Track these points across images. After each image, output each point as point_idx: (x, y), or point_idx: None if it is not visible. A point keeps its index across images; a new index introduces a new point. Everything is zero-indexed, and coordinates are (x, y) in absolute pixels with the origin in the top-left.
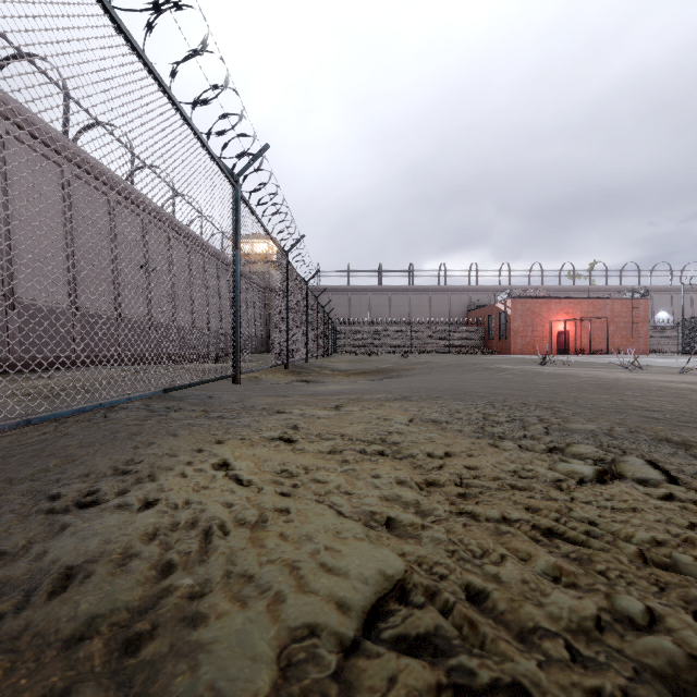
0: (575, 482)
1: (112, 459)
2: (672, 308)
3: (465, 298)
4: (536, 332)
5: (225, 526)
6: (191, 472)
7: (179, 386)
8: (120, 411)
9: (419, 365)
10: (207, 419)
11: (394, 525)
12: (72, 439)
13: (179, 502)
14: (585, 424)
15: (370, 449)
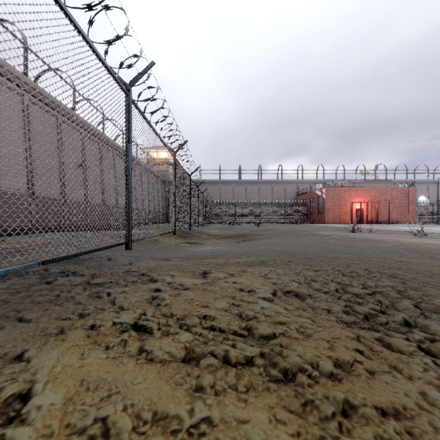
0: None
1: None
2: (428, 194)
3: (295, 188)
4: (341, 209)
5: None
6: None
7: (62, 256)
8: (11, 278)
9: (266, 231)
10: (81, 290)
11: None
12: None
13: None
14: None
15: (235, 354)
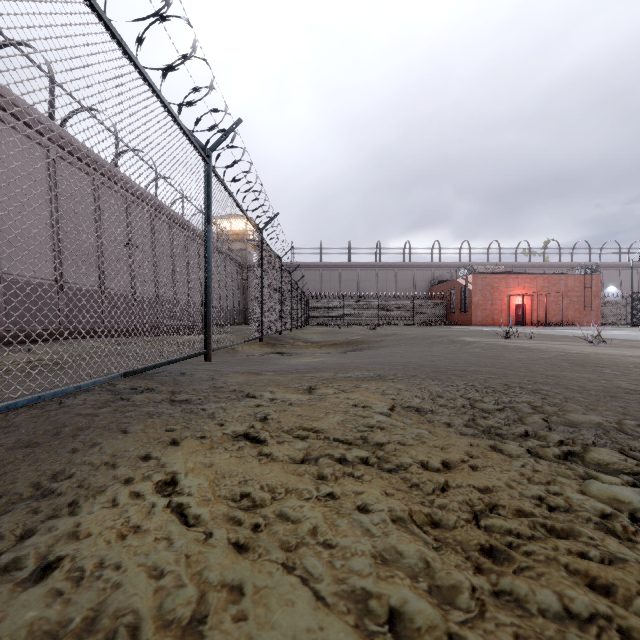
0: (629, 521)
1: (38, 470)
2: (620, 283)
3: (428, 274)
4: (495, 306)
5: (141, 630)
6: (124, 498)
7: (142, 368)
8: (80, 394)
9: (387, 337)
10: (170, 406)
11: (403, 628)
12: (12, 434)
13: (88, 567)
14: (586, 414)
15: (351, 455)
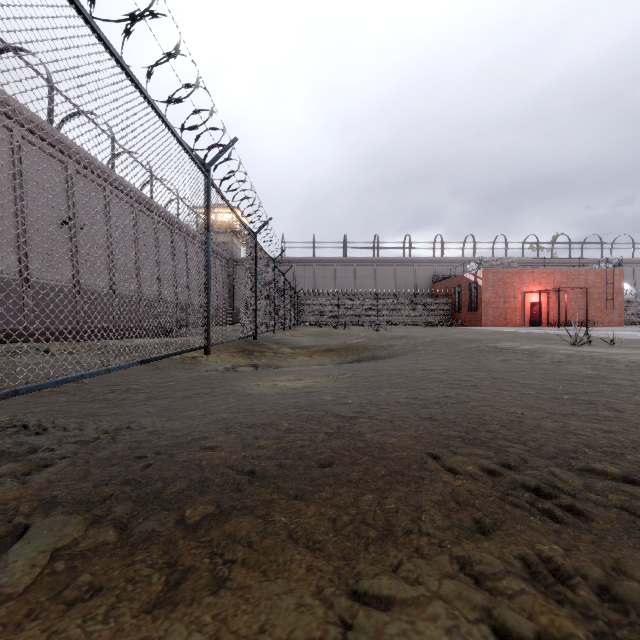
0: None
1: None
2: (634, 280)
3: (430, 270)
4: (508, 303)
5: None
6: None
7: None
8: None
9: (396, 340)
10: None
11: None
12: None
13: None
14: None
15: None
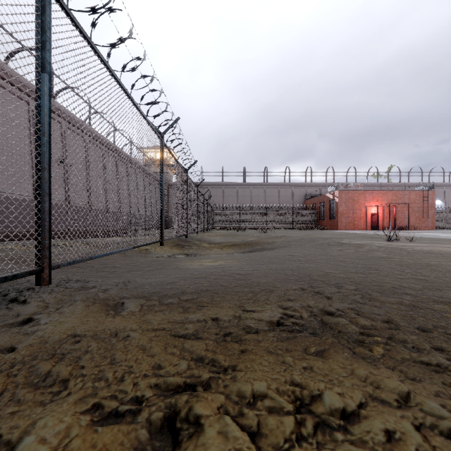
0: None
1: None
2: (444, 198)
3: (303, 191)
4: (355, 214)
5: None
6: None
7: None
8: None
9: (277, 239)
10: None
11: None
12: None
13: None
14: None
15: None
